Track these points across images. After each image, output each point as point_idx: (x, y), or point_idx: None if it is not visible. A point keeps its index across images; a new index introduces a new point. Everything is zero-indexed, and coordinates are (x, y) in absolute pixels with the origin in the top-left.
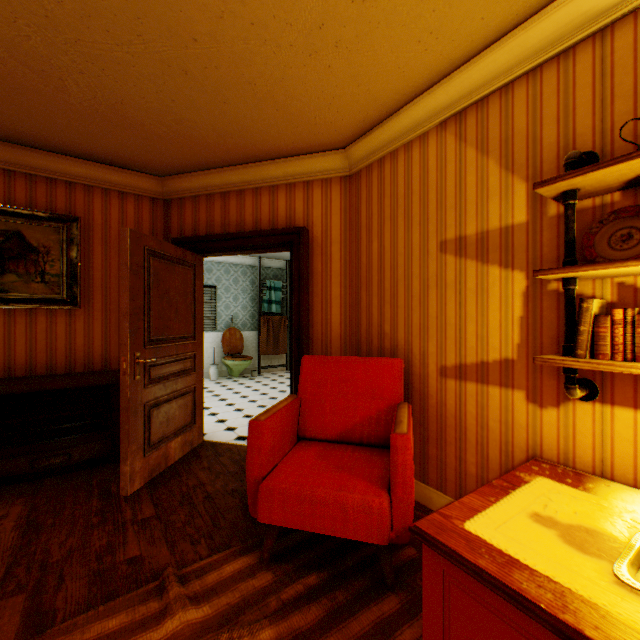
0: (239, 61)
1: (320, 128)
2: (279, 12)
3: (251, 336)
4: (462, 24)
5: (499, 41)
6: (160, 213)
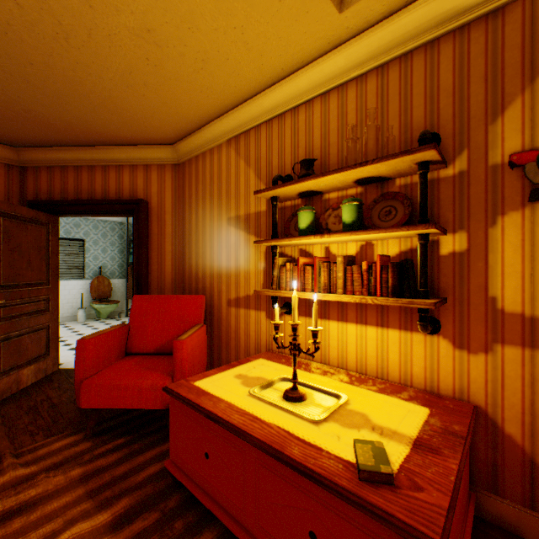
0: (72, 82)
1: (150, 130)
2: (97, 60)
3: (120, 283)
4: (225, 87)
5: (251, 100)
6: (16, 178)
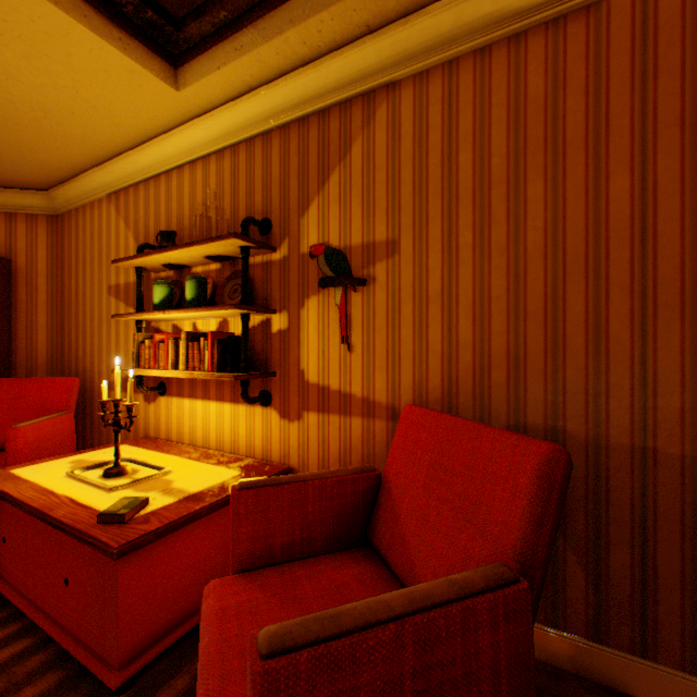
0: None
1: (6, 172)
2: None
3: None
4: (86, 139)
5: (125, 155)
6: None
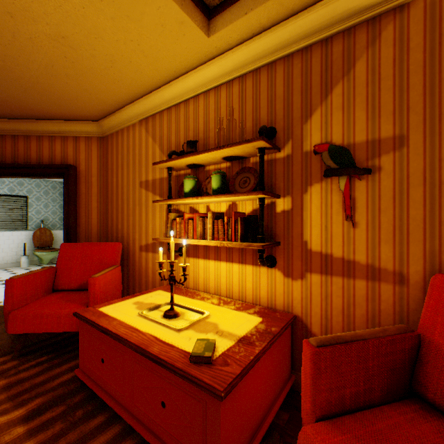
0: (3, 69)
1: (77, 109)
2: (22, 55)
3: (61, 234)
4: (133, 81)
5: (155, 91)
6: None
